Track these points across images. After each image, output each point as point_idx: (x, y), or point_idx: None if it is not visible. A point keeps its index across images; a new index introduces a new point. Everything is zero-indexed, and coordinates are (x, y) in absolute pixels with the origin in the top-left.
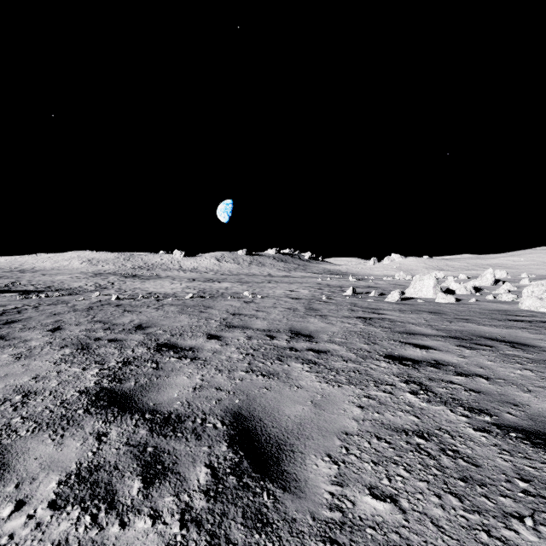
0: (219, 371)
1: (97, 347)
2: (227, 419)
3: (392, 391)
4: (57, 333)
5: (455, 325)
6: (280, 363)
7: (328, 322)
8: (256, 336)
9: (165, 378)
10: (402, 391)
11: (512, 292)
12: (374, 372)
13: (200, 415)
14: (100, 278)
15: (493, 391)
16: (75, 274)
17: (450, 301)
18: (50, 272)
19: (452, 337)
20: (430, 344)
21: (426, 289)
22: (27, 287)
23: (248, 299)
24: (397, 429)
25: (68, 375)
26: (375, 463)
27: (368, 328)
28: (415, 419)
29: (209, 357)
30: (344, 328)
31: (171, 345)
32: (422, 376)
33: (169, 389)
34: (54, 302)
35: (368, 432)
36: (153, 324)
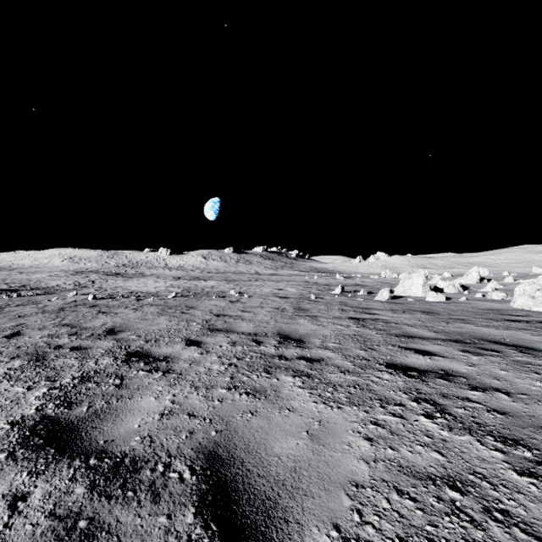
0: (195, 389)
1: (55, 358)
2: (198, 464)
3: (402, 413)
4: (13, 339)
5: (452, 326)
6: (267, 375)
7: (319, 323)
8: (241, 341)
9: (128, 400)
10: (414, 413)
11: (499, 290)
12: (378, 387)
13: (162, 459)
14: (81, 276)
15: (520, 411)
16: (55, 272)
17: (440, 300)
18: (28, 270)
19: (453, 340)
20: (432, 349)
21: (415, 287)
22: (0, 285)
23: (234, 298)
24: (420, 475)
25: (6, 398)
26: (403, 540)
27: (363, 330)
28: (439, 457)
29: (185, 369)
30: (336, 330)
31: (142, 354)
32: (433, 392)
33: (129, 416)
34: (24, 302)
35: (383, 481)
36: (128, 328)
